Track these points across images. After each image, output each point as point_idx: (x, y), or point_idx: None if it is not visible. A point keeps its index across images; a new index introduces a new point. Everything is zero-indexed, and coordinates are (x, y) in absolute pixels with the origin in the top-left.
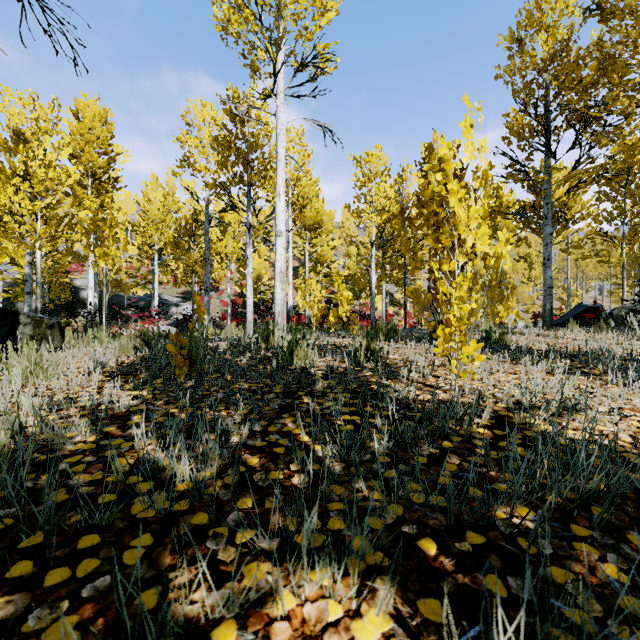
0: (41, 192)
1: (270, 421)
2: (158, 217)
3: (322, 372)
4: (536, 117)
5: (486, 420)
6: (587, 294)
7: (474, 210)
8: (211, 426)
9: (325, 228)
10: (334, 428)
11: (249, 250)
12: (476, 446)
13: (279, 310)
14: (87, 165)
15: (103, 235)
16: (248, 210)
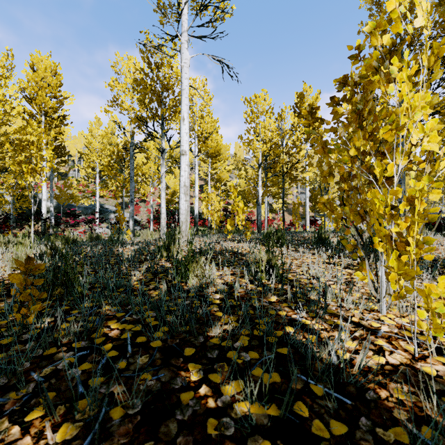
0: None
1: None
2: (99, 147)
3: (220, 296)
4: None
5: None
6: None
7: (420, 95)
8: None
9: (223, 156)
10: None
11: (163, 170)
12: None
13: (183, 219)
14: (41, 106)
15: (31, 153)
16: (162, 138)
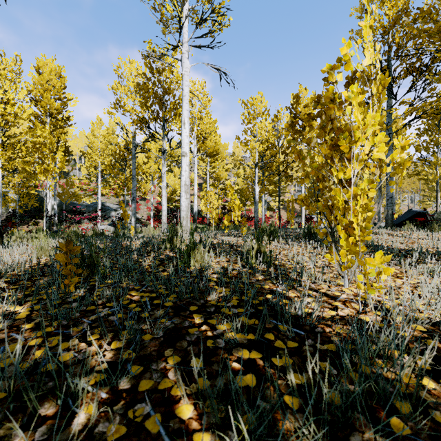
0: (0, 123)
1: (147, 364)
2: (100, 147)
3: (217, 276)
4: (381, 68)
5: (427, 365)
6: (402, 203)
7: (371, 116)
8: (64, 377)
9: (221, 155)
10: (229, 380)
11: (164, 169)
12: (440, 425)
13: (184, 215)
14: (46, 107)
15: (43, 155)
16: (163, 139)
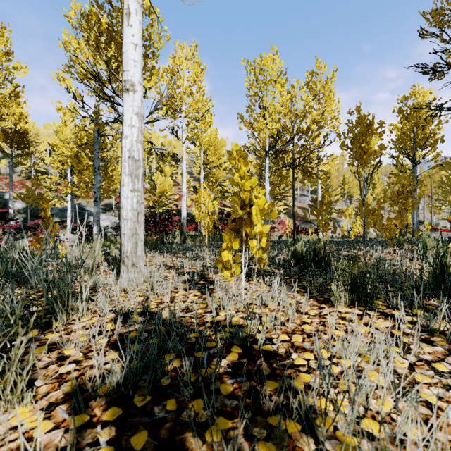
0: None
1: None
2: (69, 137)
3: None
4: None
5: None
6: None
7: None
8: None
9: (218, 152)
10: None
11: None
12: None
13: (128, 229)
14: None
15: None
16: None
